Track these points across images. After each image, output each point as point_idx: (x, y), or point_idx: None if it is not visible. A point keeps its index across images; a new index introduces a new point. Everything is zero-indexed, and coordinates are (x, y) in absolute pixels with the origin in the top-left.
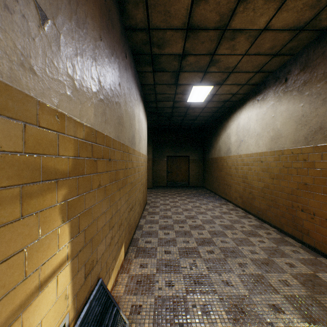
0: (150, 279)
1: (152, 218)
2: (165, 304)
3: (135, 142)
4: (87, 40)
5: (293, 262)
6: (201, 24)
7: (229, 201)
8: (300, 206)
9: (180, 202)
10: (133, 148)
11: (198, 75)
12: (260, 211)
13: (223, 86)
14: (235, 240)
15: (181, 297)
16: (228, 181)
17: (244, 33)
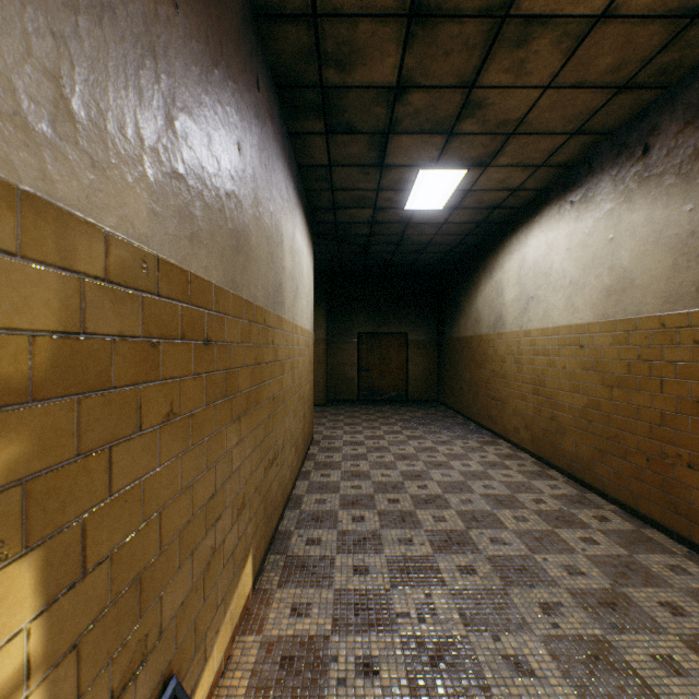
0: (316, 651)
1: (323, 478)
2: None
3: (284, 299)
4: None
5: (677, 600)
6: (445, 1)
7: (499, 436)
8: (685, 454)
9: (389, 438)
10: (278, 315)
11: (433, 143)
12: (577, 463)
13: (489, 169)
14: (524, 538)
15: None
16: (498, 391)
17: (553, 28)
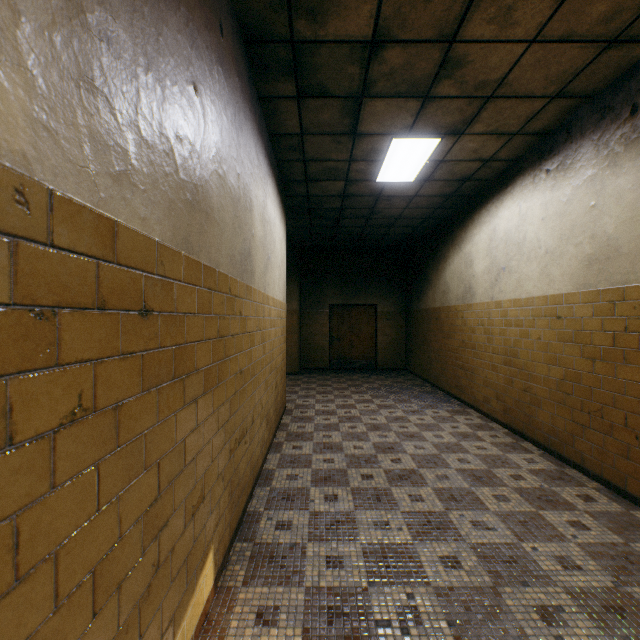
0: None
1: (295, 450)
2: None
3: (253, 268)
4: None
5: None
6: None
7: (469, 405)
8: None
9: (360, 407)
10: (247, 284)
11: (407, 108)
12: (554, 436)
13: (463, 137)
14: (508, 522)
15: None
16: (467, 361)
17: None
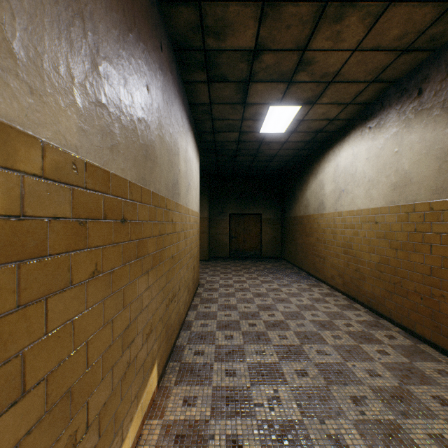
0: (200, 431)
1: (206, 309)
2: None
3: (179, 192)
4: None
5: (444, 394)
6: None
7: (321, 281)
8: (447, 295)
9: (249, 282)
10: (176, 202)
11: (278, 88)
12: (373, 299)
13: (315, 106)
14: (339, 350)
15: None
16: (321, 251)
17: (359, 9)
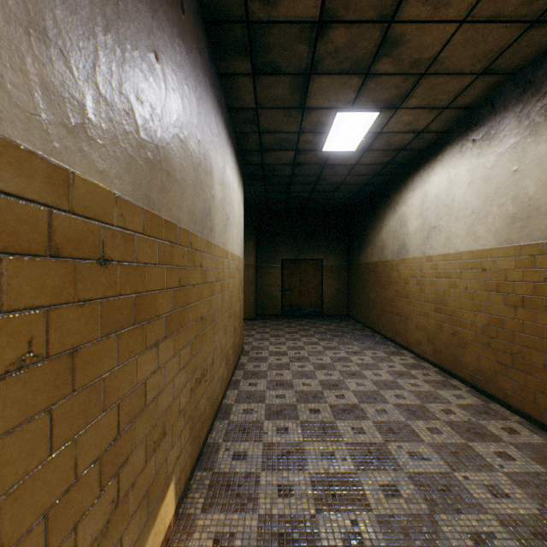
0: None
1: (251, 387)
2: None
3: (213, 226)
4: None
5: None
6: None
7: (403, 347)
8: None
9: (308, 349)
10: (207, 240)
11: (350, 84)
12: (479, 375)
13: (399, 111)
14: (441, 452)
15: None
16: (402, 308)
17: None
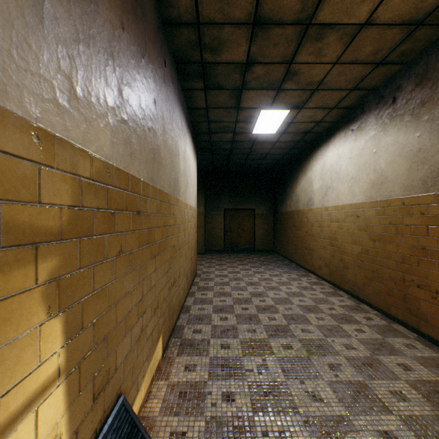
0: (199, 389)
1: (203, 296)
2: (221, 431)
3: (179, 188)
4: (98, 23)
5: (408, 362)
6: (273, 16)
7: (310, 271)
8: (416, 279)
9: (243, 273)
10: (176, 198)
11: (268, 95)
12: (355, 286)
13: (303, 110)
14: (322, 329)
15: (245, 418)
16: (309, 244)
17: (337, 30)
